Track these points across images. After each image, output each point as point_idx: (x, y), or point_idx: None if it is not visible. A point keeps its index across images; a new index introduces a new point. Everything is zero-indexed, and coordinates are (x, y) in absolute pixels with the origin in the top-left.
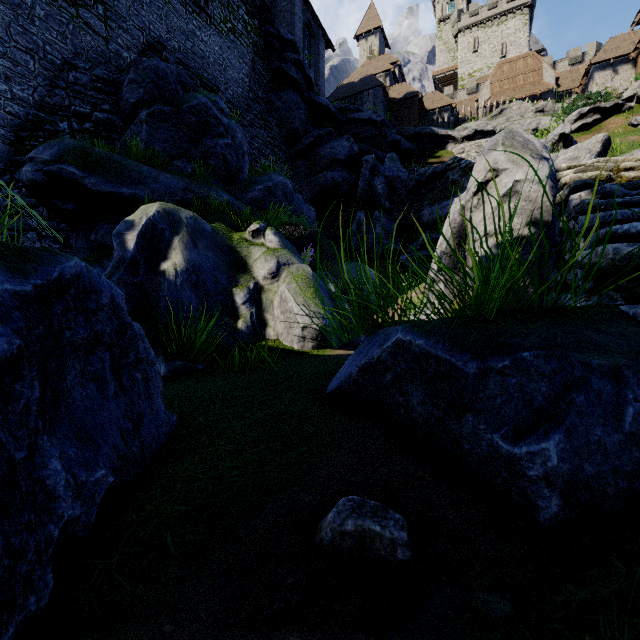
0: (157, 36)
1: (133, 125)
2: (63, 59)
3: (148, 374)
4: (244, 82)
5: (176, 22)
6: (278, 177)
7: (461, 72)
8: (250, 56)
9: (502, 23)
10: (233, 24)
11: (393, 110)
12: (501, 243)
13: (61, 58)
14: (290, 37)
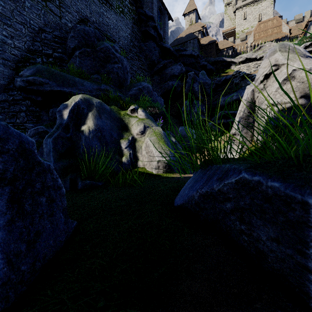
0: (85, 15)
1: (72, 58)
2: (39, 27)
3: (53, 197)
4: (128, 37)
5: (94, 8)
6: (145, 83)
7: (237, 30)
8: (131, 24)
9: (259, 4)
10: (122, 9)
11: (202, 50)
12: (282, 110)
13: (38, 27)
14: (151, 14)
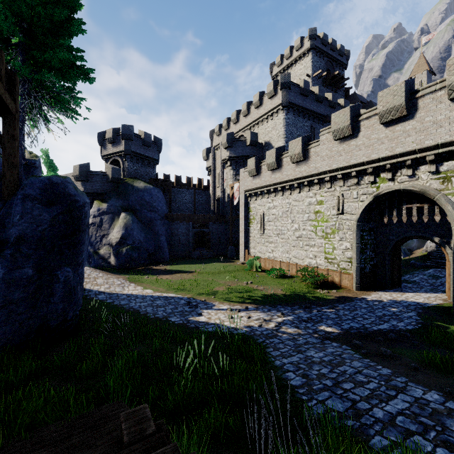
0: None
1: None
2: None
3: None
4: None
5: None
6: None
7: None
8: None
9: None
10: None
11: None
12: (430, 251)
13: None
14: None
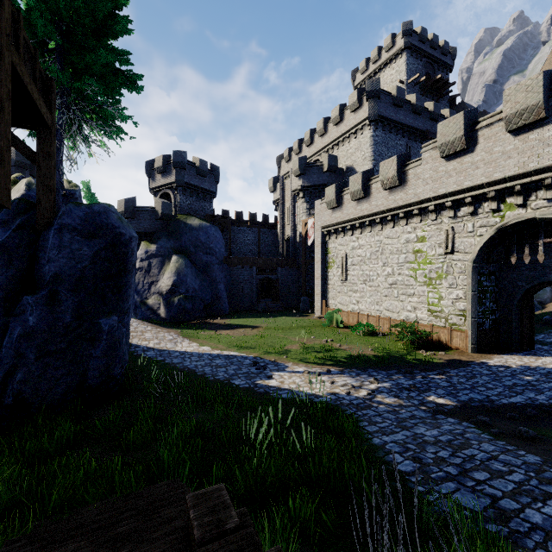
0: None
1: None
2: None
3: None
4: None
5: None
6: None
7: None
8: None
9: None
10: None
11: None
12: None
13: None
14: None
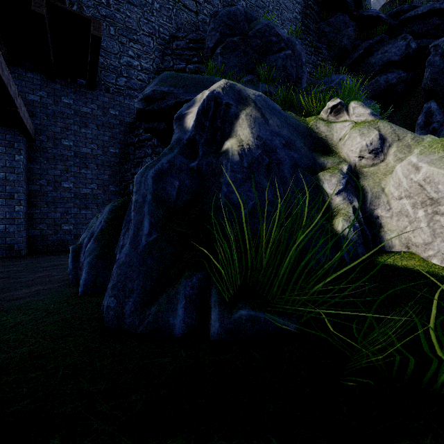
0: (230, 0)
1: (211, 61)
2: (170, 35)
3: None
4: (297, 19)
5: None
6: (338, 76)
7: None
8: None
9: None
10: None
11: None
12: None
13: (168, 34)
14: None
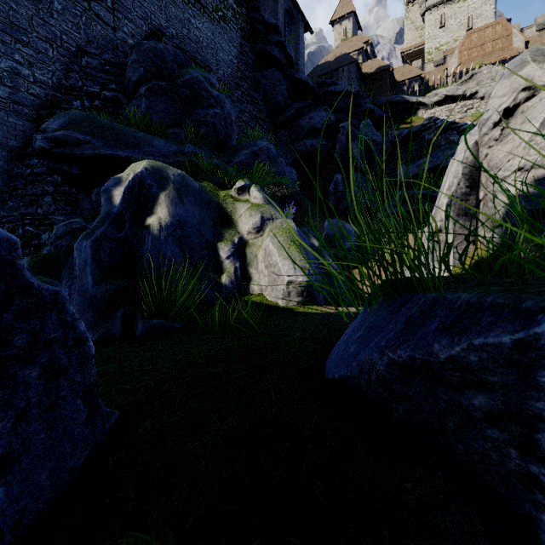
0: (157, 24)
1: (134, 99)
2: (77, 47)
3: (60, 364)
4: (233, 63)
5: (174, 12)
6: (262, 142)
7: (428, 47)
8: (238, 40)
9: None
10: (223, 12)
11: (366, 84)
12: (543, 178)
13: (75, 46)
14: (273, 21)
